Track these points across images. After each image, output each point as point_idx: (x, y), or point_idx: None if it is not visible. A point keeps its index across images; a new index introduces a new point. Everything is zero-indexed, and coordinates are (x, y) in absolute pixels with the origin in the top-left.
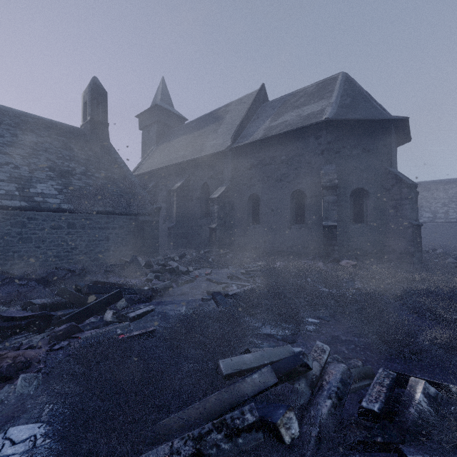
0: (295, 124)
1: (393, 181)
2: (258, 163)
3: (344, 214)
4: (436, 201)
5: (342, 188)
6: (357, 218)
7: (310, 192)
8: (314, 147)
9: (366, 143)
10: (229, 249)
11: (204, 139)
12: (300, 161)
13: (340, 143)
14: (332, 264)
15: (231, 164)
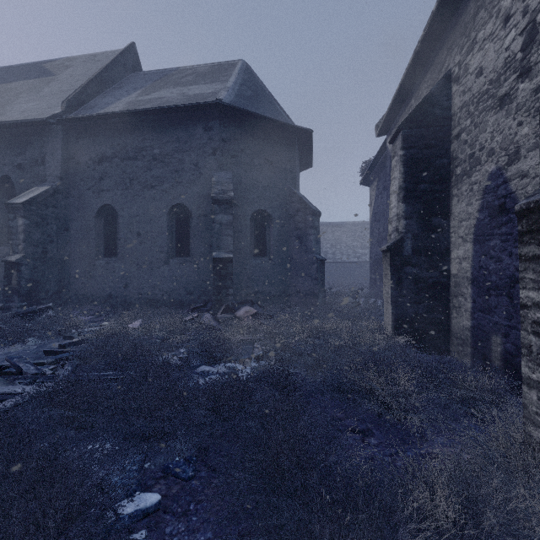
0: (175, 103)
1: (297, 206)
2: (115, 155)
3: (243, 244)
4: (327, 242)
5: (240, 208)
6: (259, 250)
7: (198, 209)
8: (203, 142)
9: (269, 153)
10: (57, 301)
11: (10, 98)
12: (183, 160)
13: (238, 144)
14: (225, 316)
15: (62, 149)
